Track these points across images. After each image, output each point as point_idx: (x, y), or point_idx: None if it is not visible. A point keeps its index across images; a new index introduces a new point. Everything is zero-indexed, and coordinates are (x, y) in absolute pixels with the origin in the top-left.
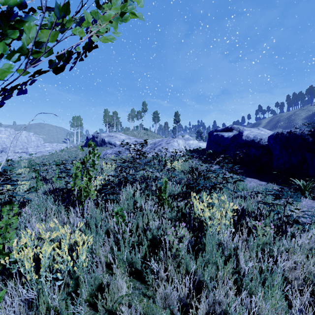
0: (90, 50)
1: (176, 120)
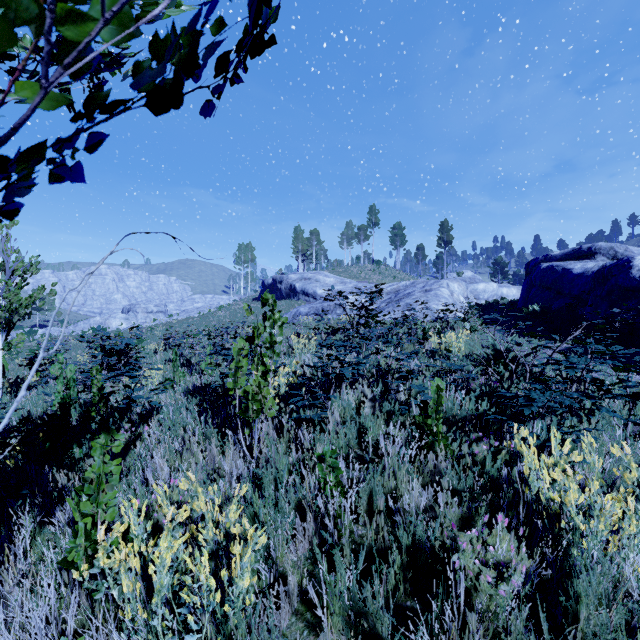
0: (257, 54)
1: (444, 240)
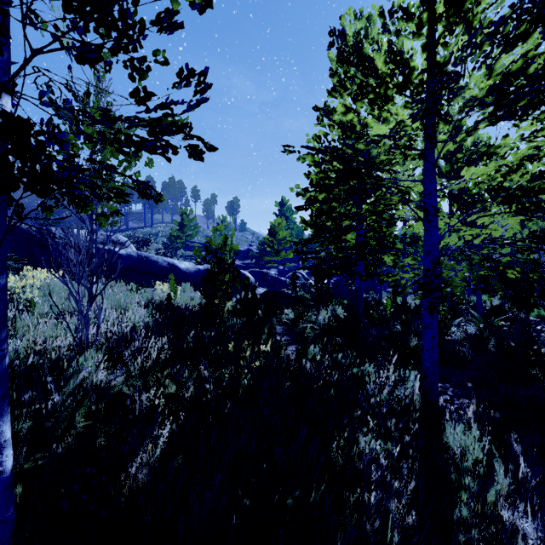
0: None
1: None
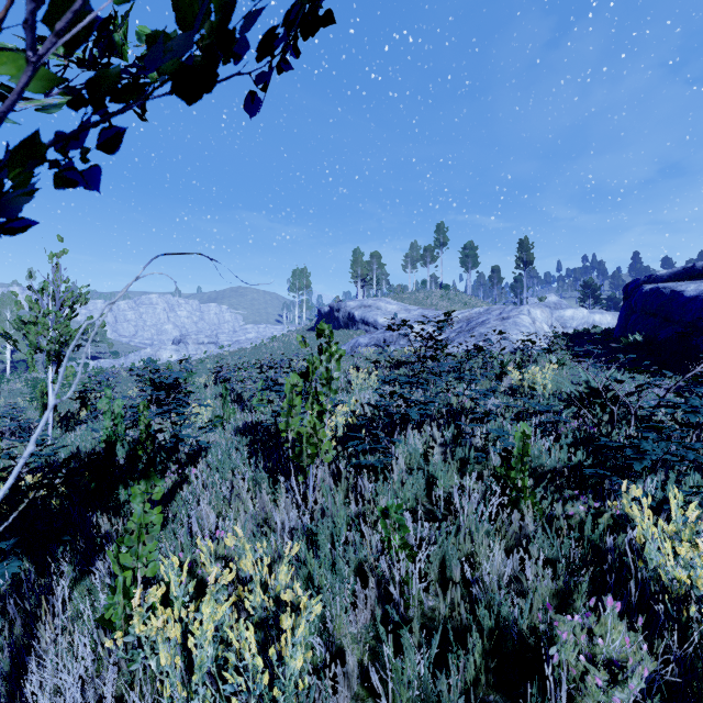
0: (309, 34)
1: (524, 260)
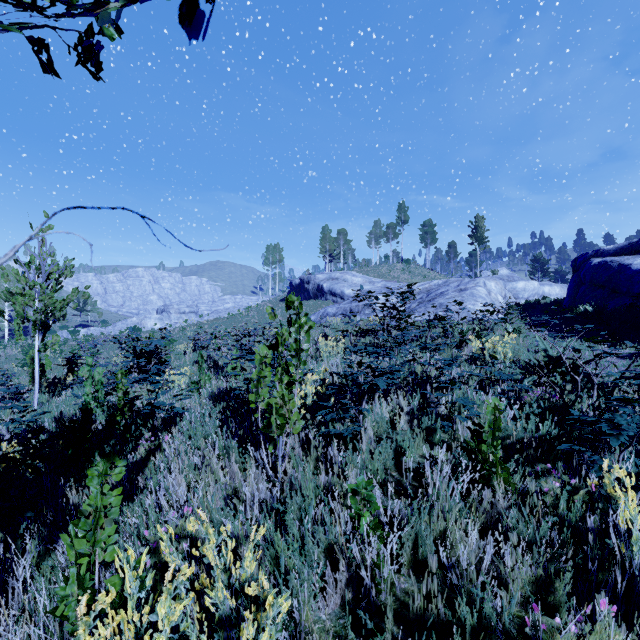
0: None
1: (478, 237)
